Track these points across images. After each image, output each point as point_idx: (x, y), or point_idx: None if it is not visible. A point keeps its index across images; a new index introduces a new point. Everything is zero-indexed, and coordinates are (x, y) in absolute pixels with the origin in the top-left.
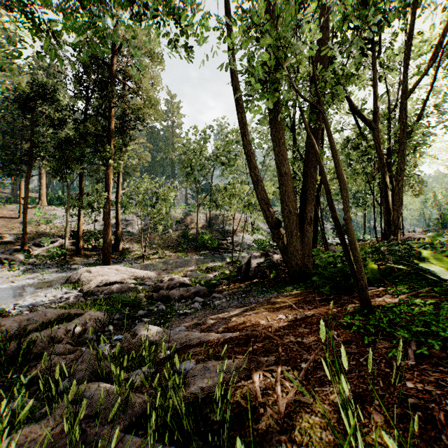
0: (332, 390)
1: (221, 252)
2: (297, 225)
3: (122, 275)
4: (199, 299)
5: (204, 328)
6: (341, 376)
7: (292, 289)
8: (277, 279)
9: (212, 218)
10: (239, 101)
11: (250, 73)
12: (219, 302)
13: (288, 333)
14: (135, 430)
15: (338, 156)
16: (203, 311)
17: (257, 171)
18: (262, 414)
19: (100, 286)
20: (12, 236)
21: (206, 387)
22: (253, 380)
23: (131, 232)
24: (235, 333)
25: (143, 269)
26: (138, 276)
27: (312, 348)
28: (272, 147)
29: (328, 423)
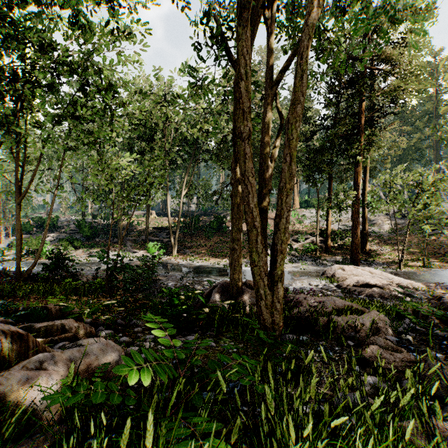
0: None
1: None
2: None
3: (378, 279)
4: None
5: None
6: None
7: None
8: None
9: None
10: None
11: None
12: None
13: None
14: None
15: None
16: None
17: None
18: None
19: (356, 286)
20: None
21: None
22: None
23: (378, 232)
24: None
25: (401, 277)
26: (398, 283)
27: None
28: None
29: None
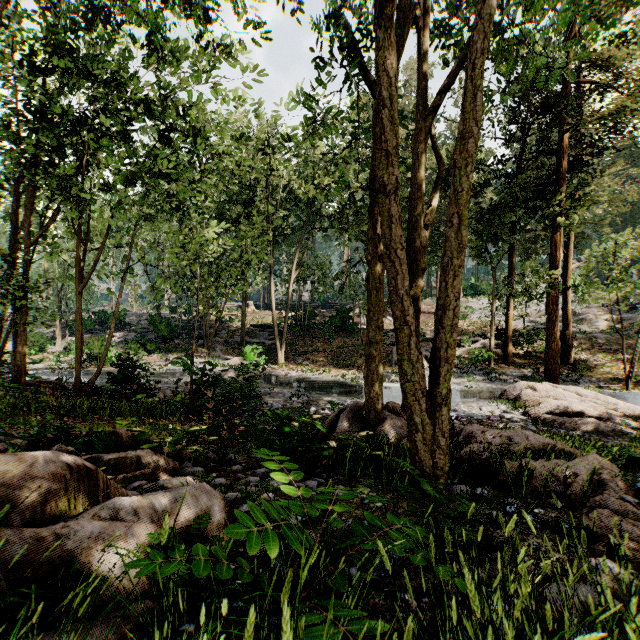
0: None
1: None
2: None
3: (591, 404)
4: None
5: None
6: None
7: None
8: None
9: None
10: None
11: None
12: None
13: None
14: None
15: None
16: None
17: None
18: None
19: (555, 414)
20: (432, 333)
21: None
22: None
23: (589, 332)
24: None
25: (629, 402)
26: (625, 412)
27: None
28: None
29: None
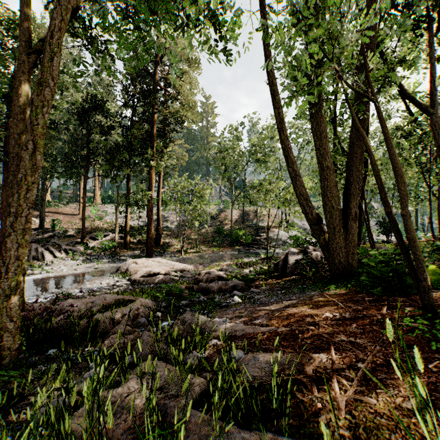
0: (397, 393)
1: (255, 248)
2: (340, 221)
3: (163, 267)
4: (237, 293)
5: (247, 321)
6: (416, 378)
7: (336, 288)
8: (317, 277)
9: (246, 214)
10: (277, 97)
11: (295, 69)
12: (258, 297)
13: (337, 332)
14: (196, 407)
15: (394, 147)
16: (243, 304)
17: (296, 167)
18: (320, 408)
19: (145, 276)
20: (74, 231)
21: (258, 376)
22: (306, 374)
23: (170, 227)
24: (280, 328)
25: (181, 262)
26: (177, 268)
27: (368, 349)
28: (308, 140)
29: (397, 426)
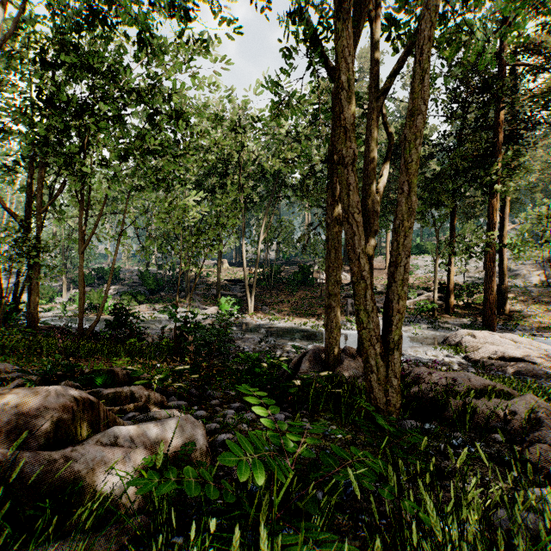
0: None
1: None
2: None
3: (525, 350)
4: None
5: None
6: None
7: None
8: None
9: None
10: None
11: None
12: None
13: None
14: None
15: None
16: None
17: None
18: None
19: (493, 359)
20: (382, 287)
21: None
22: None
23: (522, 286)
24: None
25: None
26: None
27: None
28: None
29: None
